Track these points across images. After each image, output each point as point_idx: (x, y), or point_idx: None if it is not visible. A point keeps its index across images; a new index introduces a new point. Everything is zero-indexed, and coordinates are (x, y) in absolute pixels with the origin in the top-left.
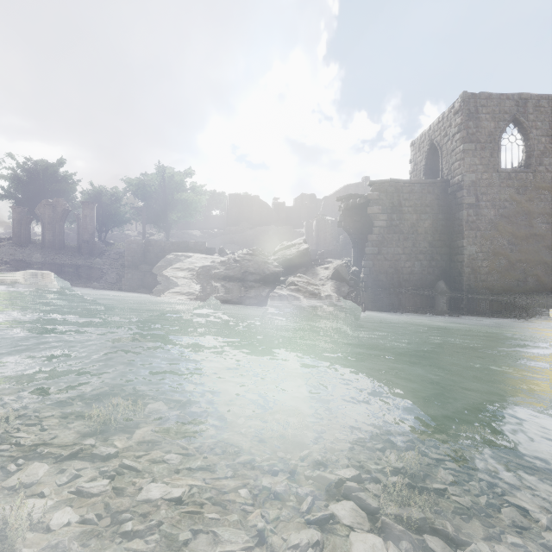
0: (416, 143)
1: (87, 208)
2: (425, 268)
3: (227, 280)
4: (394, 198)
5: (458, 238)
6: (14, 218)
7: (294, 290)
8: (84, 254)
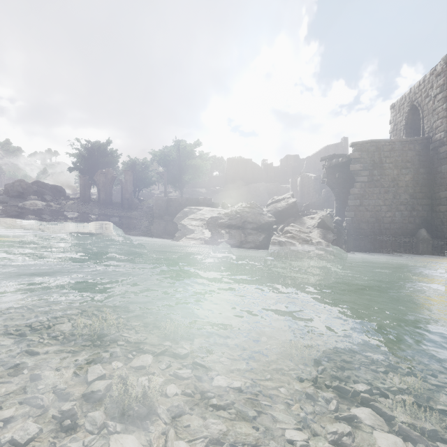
0: (395, 105)
1: (127, 175)
2: (406, 218)
3: (230, 228)
4: (375, 156)
5: (440, 190)
6: (81, 184)
7: (290, 237)
8: (125, 208)
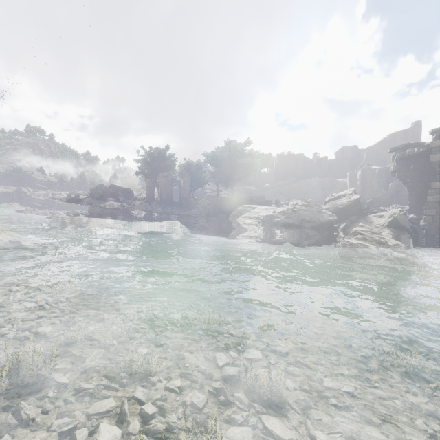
0: None
1: (185, 176)
2: None
3: (287, 227)
4: None
5: None
6: (146, 186)
7: (361, 239)
8: (183, 207)
